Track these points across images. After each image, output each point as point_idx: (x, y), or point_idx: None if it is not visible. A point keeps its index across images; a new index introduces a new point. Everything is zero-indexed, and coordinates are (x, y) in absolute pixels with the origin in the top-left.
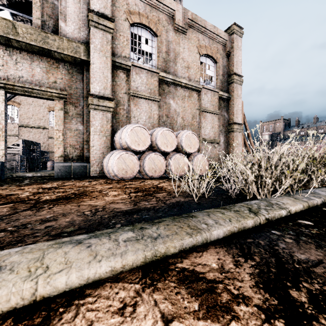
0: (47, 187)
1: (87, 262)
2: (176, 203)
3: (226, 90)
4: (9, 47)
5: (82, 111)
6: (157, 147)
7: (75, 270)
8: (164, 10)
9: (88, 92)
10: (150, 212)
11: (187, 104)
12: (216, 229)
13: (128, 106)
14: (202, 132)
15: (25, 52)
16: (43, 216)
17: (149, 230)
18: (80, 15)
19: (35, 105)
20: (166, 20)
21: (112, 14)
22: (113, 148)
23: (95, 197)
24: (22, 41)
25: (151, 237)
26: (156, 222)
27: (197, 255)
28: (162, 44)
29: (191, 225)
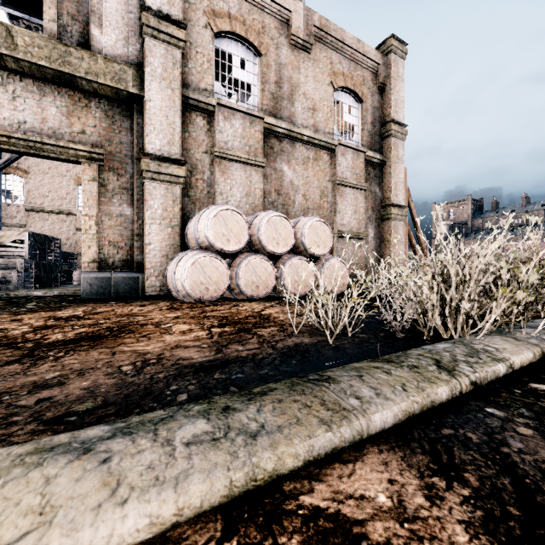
0: (64, 316)
1: (93, 507)
2: (295, 347)
3: (378, 150)
4: (1, 69)
5: (130, 183)
6: (261, 246)
7: (58, 532)
8: (272, 11)
9: (141, 150)
10: (245, 366)
11: (311, 172)
12: (379, 410)
13: (211, 175)
14: (338, 220)
15: (29, 79)
16: (39, 375)
17: (241, 415)
18: (127, 15)
19: (54, 174)
20: (276, 27)
21: (183, 16)
22: (184, 247)
23: (147, 336)
24: (23, 59)
25: (244, 431)
26: (256, 394)
27: (344, 473)
28: (269, 68)
29: (328, 402)
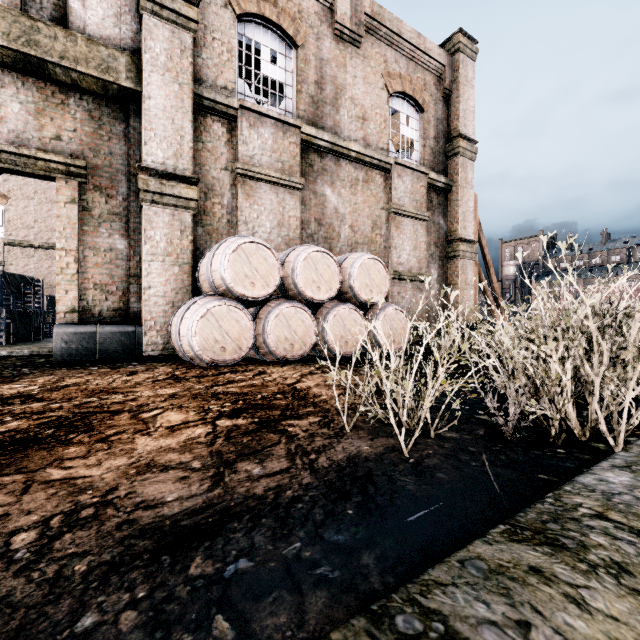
0: (6, 395)
1: None
2: (349, 468)
3: (442, 171)
4: None
5: (124, 206)
6: (296, 291)
7: None
8: None
9: (137, 163)
10: (258, 528)
11: (361, 197)
12: None
13: (232, 199)
14: (393, 257)
15: None
16: None
17: None
18: None
19: (42, 199)
20: (316, 12)
21: None
22: (197, 292)
23: (108, 440)
24: None
25: None
26: None
27: None
28: (307, 64)
29: None
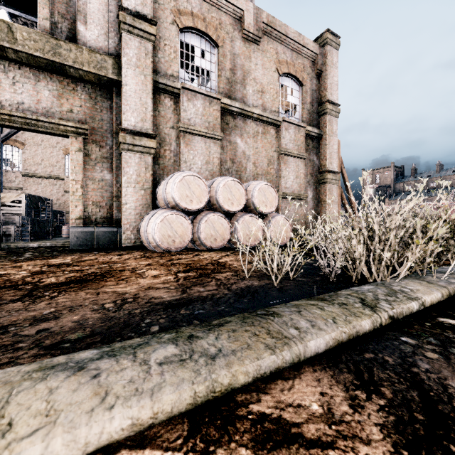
0: (56, 264)
1: (87, 411)
2: (246, 289)
3: (316, 125)
4: (3, 59)
5: (110, 153)
6: (218, 206)
7: (61, 429)
8: (228, 10)
9: (119, 126)
10: (206, 304)
11: (260, 143)
12: (313, 338)
13: (177, 147)
14: (282, 183)
15: (26, 67)
16: (38, 311)
17: (203, 341)
18: (107, 14)
19: (46, 145)
20: (231, 23)
21: (153, 14)
22: (155, 206)
23: (124, 280)
24: (22, 51)
25: (205, 354)
26: (214, 326)
27: (285, 387)
28: (225, 57)
29: (273, 331)
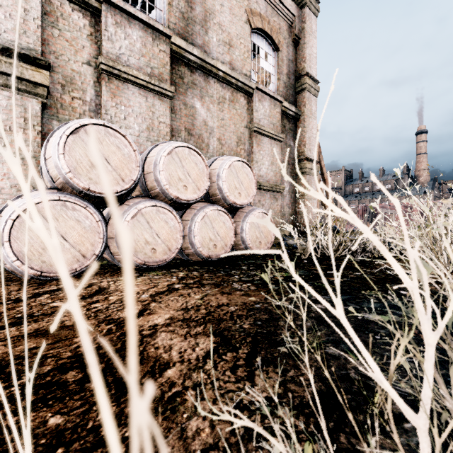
0: None
1: None
2: None
3: (293, 103)
4: None
5: None
6: (160, 189)
7: None
8: None
9: None
10: None
11: (228, 114)
12: None
13: (96, 96)
14: (255, 170)
15: None
16: None
17: None
18: None
19: None
20: None
21: None
22: None
23: None
24: None
25: None
26: None
27: None
28: None
29: None
